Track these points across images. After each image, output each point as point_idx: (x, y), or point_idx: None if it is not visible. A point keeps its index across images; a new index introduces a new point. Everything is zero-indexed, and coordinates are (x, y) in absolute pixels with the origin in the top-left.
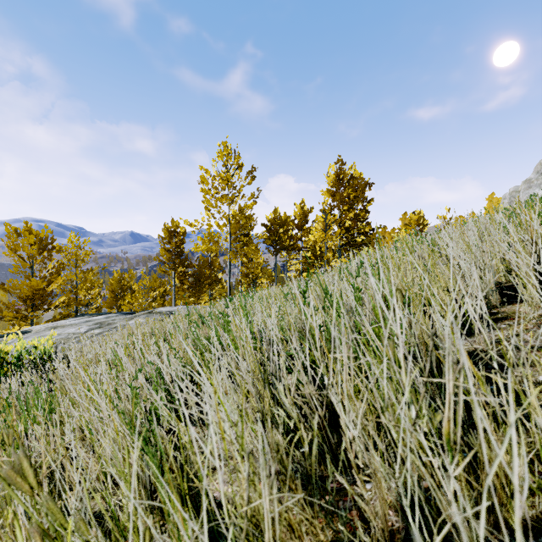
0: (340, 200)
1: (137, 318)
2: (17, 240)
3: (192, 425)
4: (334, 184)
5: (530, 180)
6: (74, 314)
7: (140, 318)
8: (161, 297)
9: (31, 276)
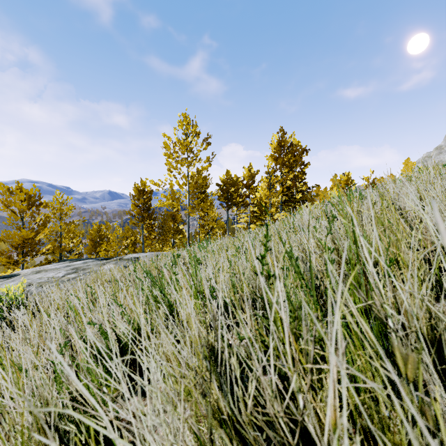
0: (282, 163)
1: (108, 264)
2: (9, 197)
3: (135, 395)
4: (276, 150)
5: (441, 147)
6: (58, 259)
7: (110, 264)
8: (132, 245)
9: (22, 227)
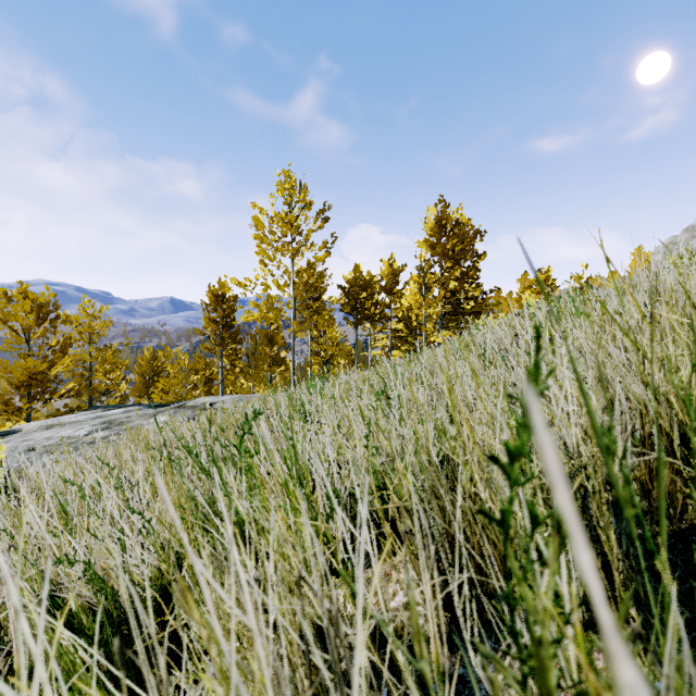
0: (443, 253)
1: (161, 414)
2: (7, 306)
3: None
4: (434, 232)
5: (694, 228)
6: (86, 406)
7: (164, 416)
8: (206, 382)
9: (27, 355)
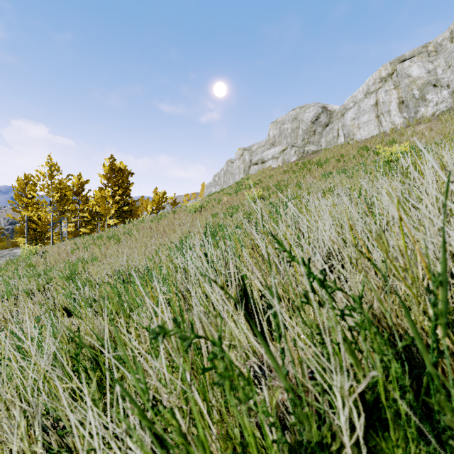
0: (113, 183)
1: (15, 250)
2: None
3: None
4: (108, 172)
5: (211, 183)
6: None
7: (18, 250)
8: None
9: None
